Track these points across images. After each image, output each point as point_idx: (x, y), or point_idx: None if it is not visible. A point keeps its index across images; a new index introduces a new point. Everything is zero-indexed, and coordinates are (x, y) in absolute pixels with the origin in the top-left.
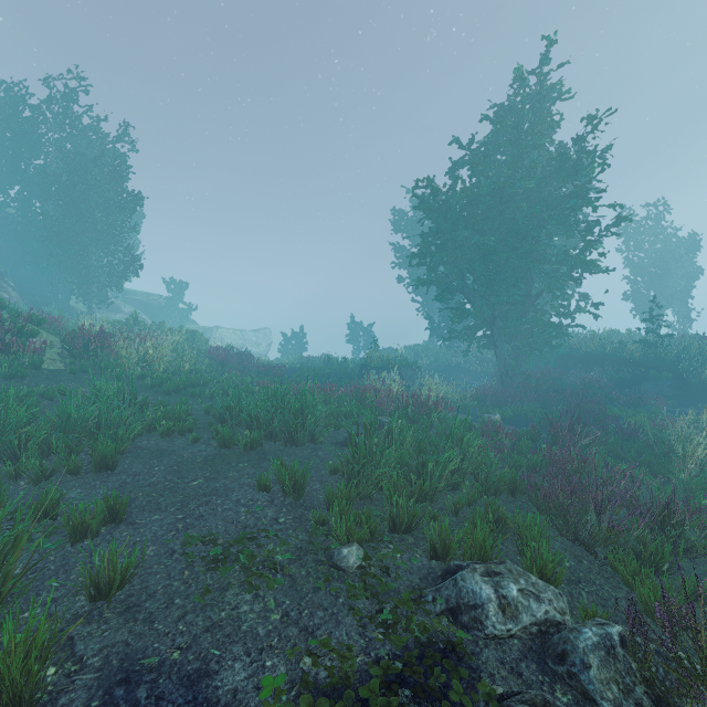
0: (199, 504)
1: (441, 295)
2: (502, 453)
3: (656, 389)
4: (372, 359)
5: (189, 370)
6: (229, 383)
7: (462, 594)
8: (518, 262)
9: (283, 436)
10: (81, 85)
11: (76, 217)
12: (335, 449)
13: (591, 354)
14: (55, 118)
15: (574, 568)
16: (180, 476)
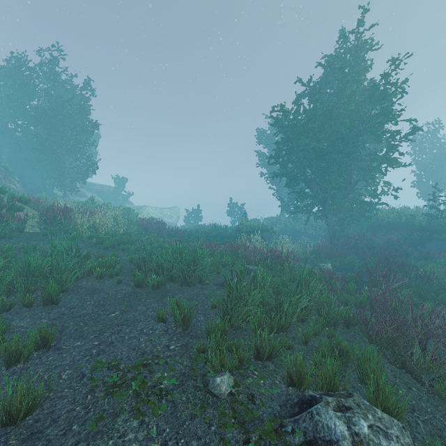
0: (112, 332)
1: (289, 183)
2: (336, 293)
3: (438, 246)
4: (243, 226)
5: (123, 233)
6: (148, 242)
7: (318, 428)
8: (343, 160)
9: (180, 279)
10: (60, 54)
11: (57, 136)
12: (216, 288)
13: (391, 222)
14: (44, 75)
15: (407, 395)
16: (103, 309)
